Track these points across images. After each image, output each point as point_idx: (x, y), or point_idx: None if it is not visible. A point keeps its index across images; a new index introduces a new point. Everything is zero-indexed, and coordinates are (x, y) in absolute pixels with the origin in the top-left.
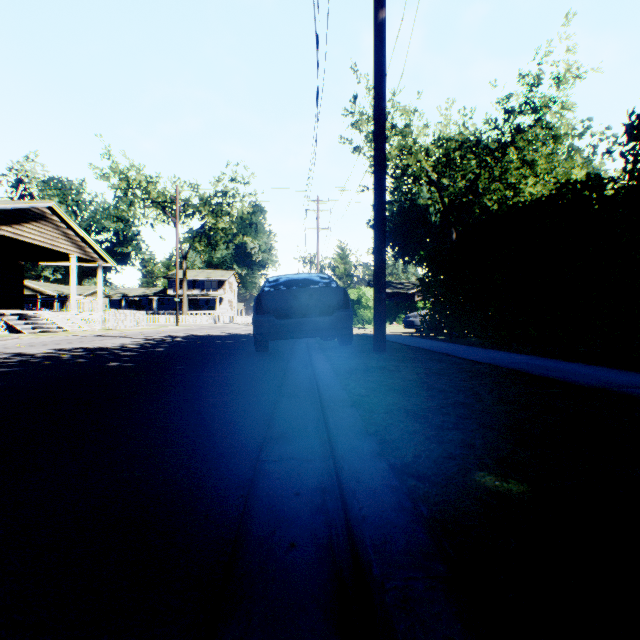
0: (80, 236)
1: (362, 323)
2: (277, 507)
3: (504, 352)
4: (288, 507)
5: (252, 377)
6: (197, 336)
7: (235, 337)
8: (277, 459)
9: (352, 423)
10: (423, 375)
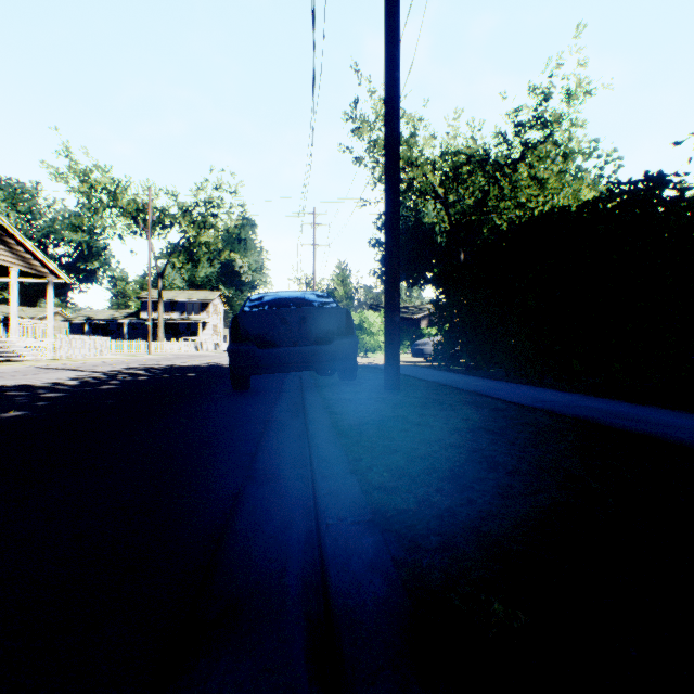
0: (23, 245)
1: (364, 351)
2: None
3: (544, 389)
4: None
5: (214, 436)
6: (167, 368)
7: (214, 369)
8: None
9: (383, 601)
10: (467, 433)
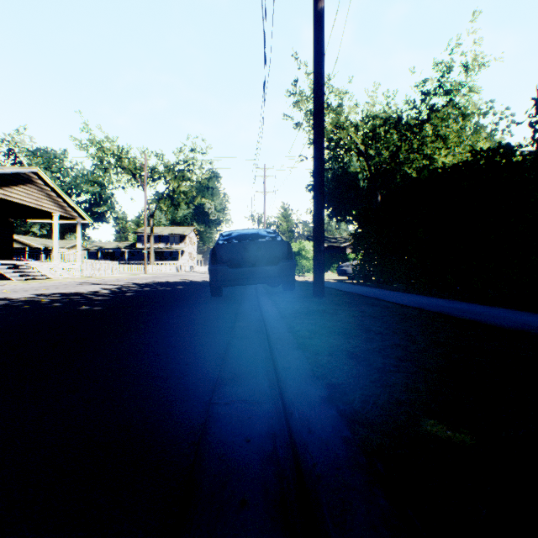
0: (61, 197)
1: (302, 271)
2: (228, 456)
3: (426, 297)
4: (239, 456)
5: (207, 319)
6: (161, 283)
7: (194, 283)
8: (228, 402)
9: (299, 366)
10: (359, 318)
